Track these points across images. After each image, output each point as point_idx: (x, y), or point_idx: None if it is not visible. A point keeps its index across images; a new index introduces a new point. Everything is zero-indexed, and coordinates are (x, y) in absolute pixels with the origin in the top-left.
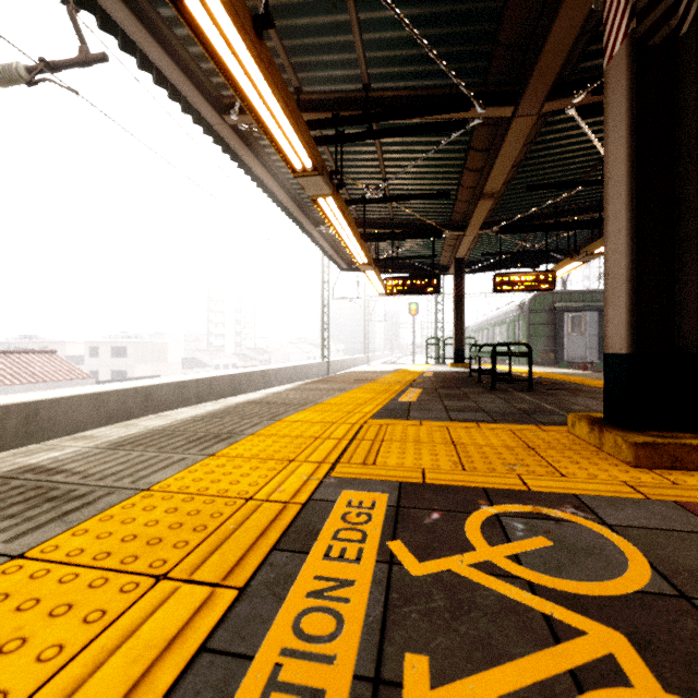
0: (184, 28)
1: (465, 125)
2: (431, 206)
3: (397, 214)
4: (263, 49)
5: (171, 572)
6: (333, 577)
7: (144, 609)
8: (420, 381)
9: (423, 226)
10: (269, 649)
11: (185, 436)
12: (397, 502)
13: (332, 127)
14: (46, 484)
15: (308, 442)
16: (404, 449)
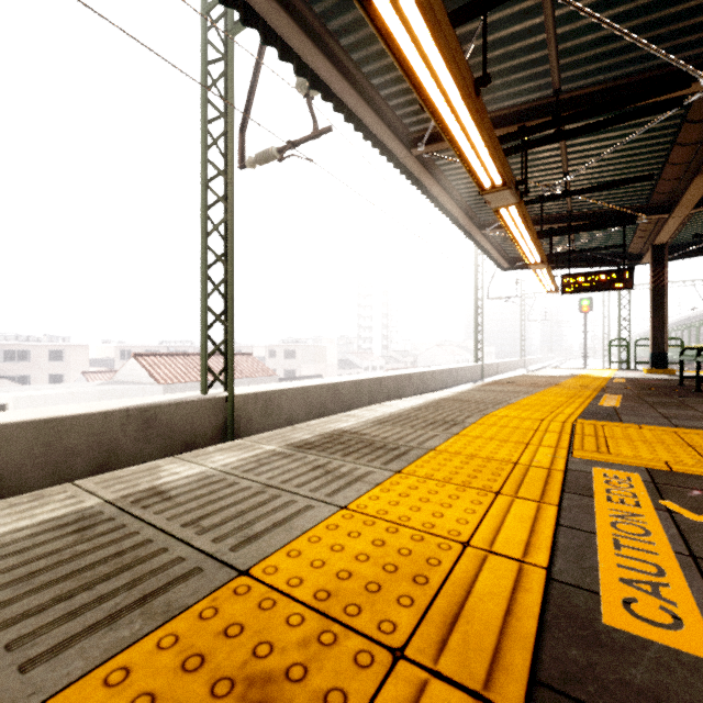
0: (388, 89)
1: (681, 103)
2: (622, 191)
3: (576, 205)
4: (478, 102)
5: (500, 492)
6: (623, 511)
7: (502, 504)
8: (612, 387)
9: (610, 214)
10: (603, 532)
11: (421, 420)
12: (651, 480)
13: (517, 139)
14: (364, 440)
15: (529, 432)
16: (633, 446)
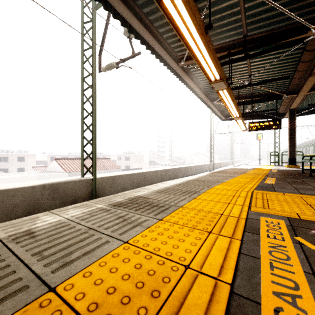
0: (167, 34)
1: (303, 41)
2: (276, 84)
3: (255, 90)
4: (207, 37)
5: (211, 231)
6: (275, 243)
7: (211, 239)
8: (271, 174)
9: (270, 94)
10: (264, 258)
11: (179, 191)
12: (290, 224)
13: (227, 58)
14: (148, 202)
15: (230, 197)
16: (281, 204)
